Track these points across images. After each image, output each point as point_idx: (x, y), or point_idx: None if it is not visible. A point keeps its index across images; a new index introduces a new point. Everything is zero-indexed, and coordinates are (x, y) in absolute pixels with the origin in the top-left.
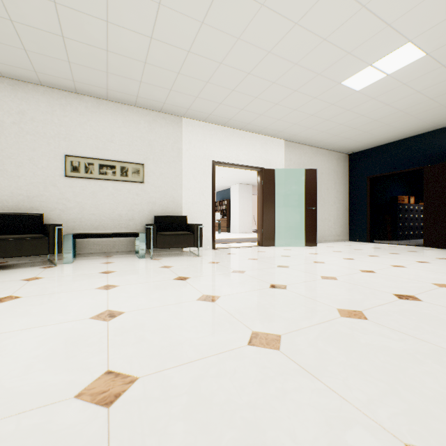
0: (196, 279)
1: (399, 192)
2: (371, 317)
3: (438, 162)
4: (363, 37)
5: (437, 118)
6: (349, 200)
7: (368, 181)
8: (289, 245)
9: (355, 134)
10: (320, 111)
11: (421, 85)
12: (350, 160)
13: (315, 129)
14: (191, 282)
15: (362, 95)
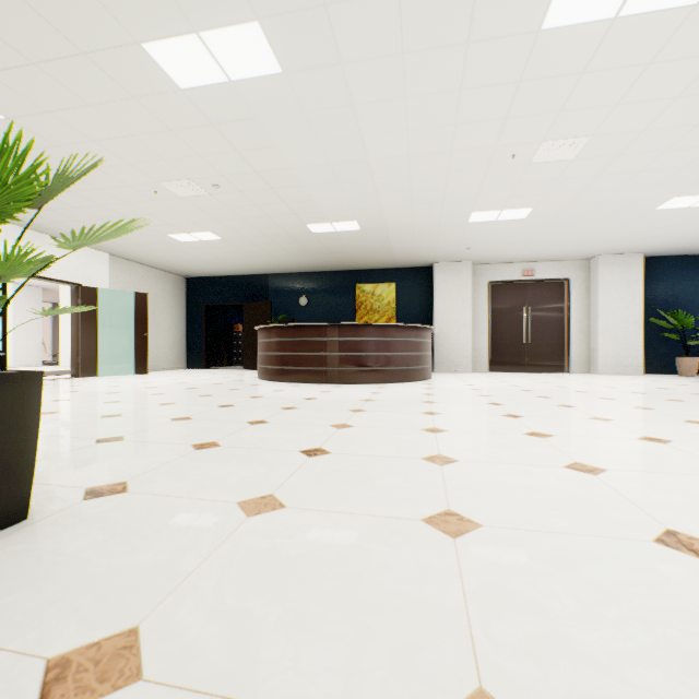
0: None
1: (239, 320)
2: (168, 394)
3: (253, 301)
4: (179, 222)
5: (249, 269)
6: (187, 326)
7: (205, 309)
8: (117, 375)
9: (189, 265)
10: (151, 244)
11: (227, 250)
12: (188, 284)
13: (147, 253)
14: None
15: (187, 245)
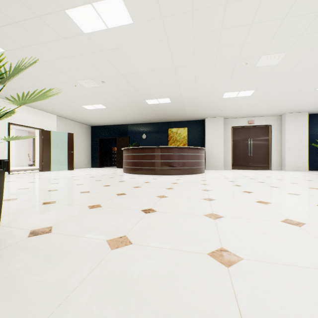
0: (19, 181)
1: (115, 145)
2: (81, 179)
3: (121, 136)
4: (87, 100)
5: (119, 122)
6: (91, 148)
7: (99, 140)
8: (59, 170)
9: (92, 120)
10: (74, 110)
11: (109, 113)
12: (92, 129)
13: (73, 115)
14: (18, 181)
15: (91, 110)
